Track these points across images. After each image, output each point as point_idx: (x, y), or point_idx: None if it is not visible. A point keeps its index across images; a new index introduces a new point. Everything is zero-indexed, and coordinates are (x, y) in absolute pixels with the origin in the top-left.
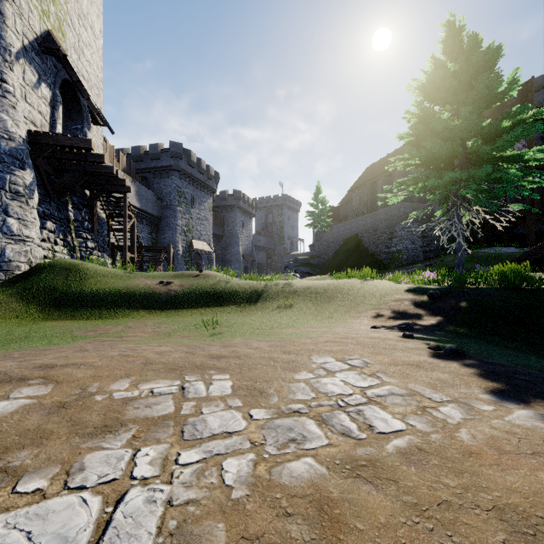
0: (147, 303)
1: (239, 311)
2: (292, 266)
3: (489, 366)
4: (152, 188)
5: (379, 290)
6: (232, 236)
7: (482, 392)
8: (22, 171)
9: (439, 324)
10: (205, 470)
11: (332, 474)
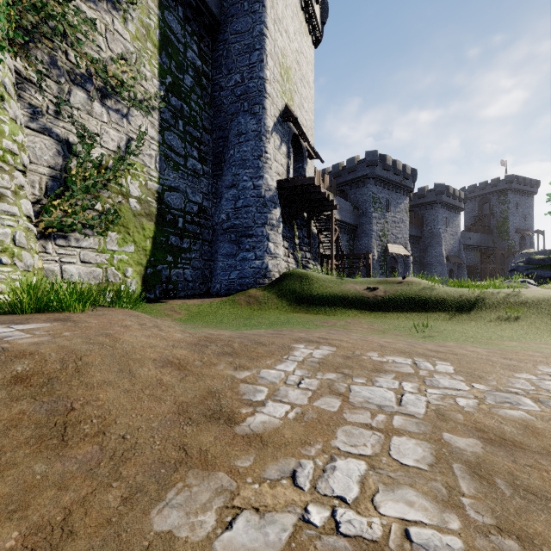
0: (358, 305)
1: (447, 319)
2: (522, 269)
3: None
4: (349, 199)
5: None
6: (432, 236)
7: None
8: (275, 210)
9: None
10: (444, 398)
11: (539, 420)
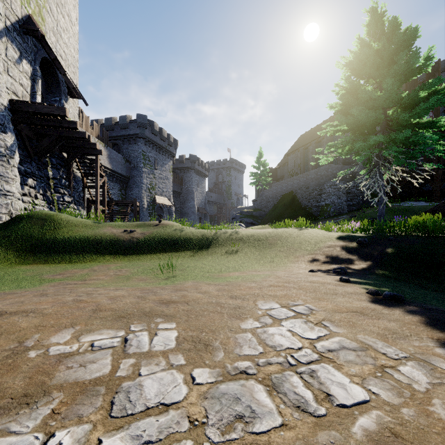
0: (112, 249)
1: (192, 256)
2: (238, 217)
3: (431, 313)
4: (122, 152)
5: (313, 237)
6: (188, 193)
7: (437, 345)
8: (3, 134)
9: (369, 268)
10: None
11: None
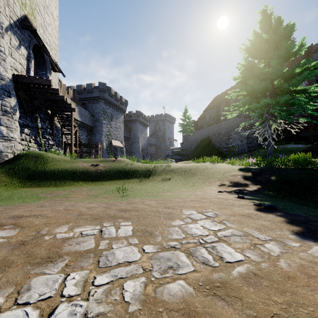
0: (84, 177)
1: (138, 182)
2: (170, 155)
3: (292, 216)
4: (88, 109)
5: (222, 169)
6: (135, 138)
7: (290, 233)
8: (9, 98)
9: (259, 189)
10: (111, 290)
11: (197, 293)
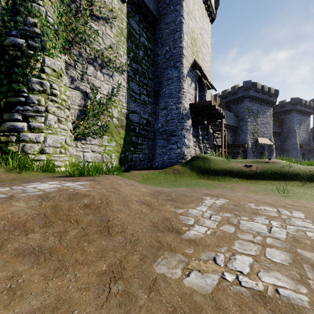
0: (239, 175)
1: (300, 185)
2: None
3: None
4: (232, 111)
5: None
6: (289, 132)
7: None
8: (188, 120)
9: None
10: (298, 231)
11: None
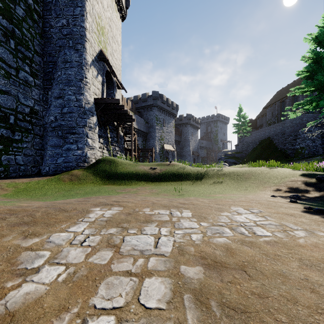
0: (145, 178)
1: (191, 184)
2: (223, 158)
3: None
4: (143, 117)
5: (280, 174)
6: (186, 141)
7: None
8: (92, 117)
9: (321, 196)
10: (185, 236)
11: (233, 243)
